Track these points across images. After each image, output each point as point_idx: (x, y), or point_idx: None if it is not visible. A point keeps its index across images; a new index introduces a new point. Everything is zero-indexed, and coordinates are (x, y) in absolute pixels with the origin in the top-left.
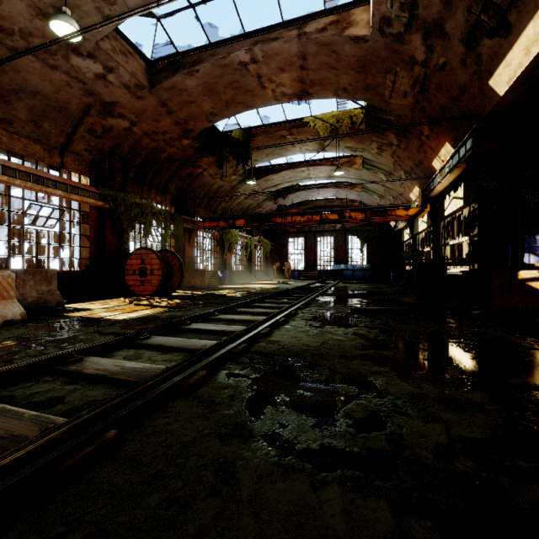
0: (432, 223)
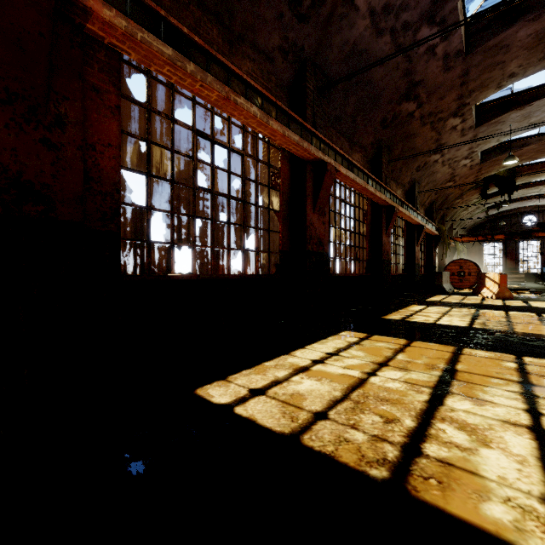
0: None
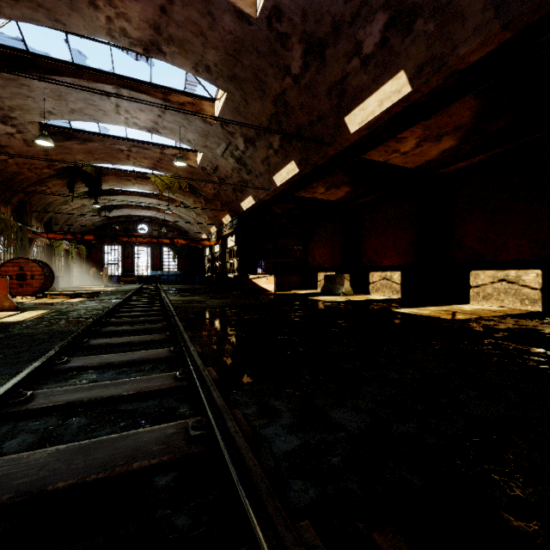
0: (222, 249)
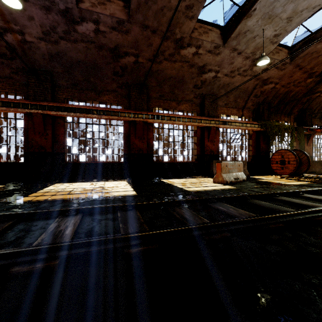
0: None
